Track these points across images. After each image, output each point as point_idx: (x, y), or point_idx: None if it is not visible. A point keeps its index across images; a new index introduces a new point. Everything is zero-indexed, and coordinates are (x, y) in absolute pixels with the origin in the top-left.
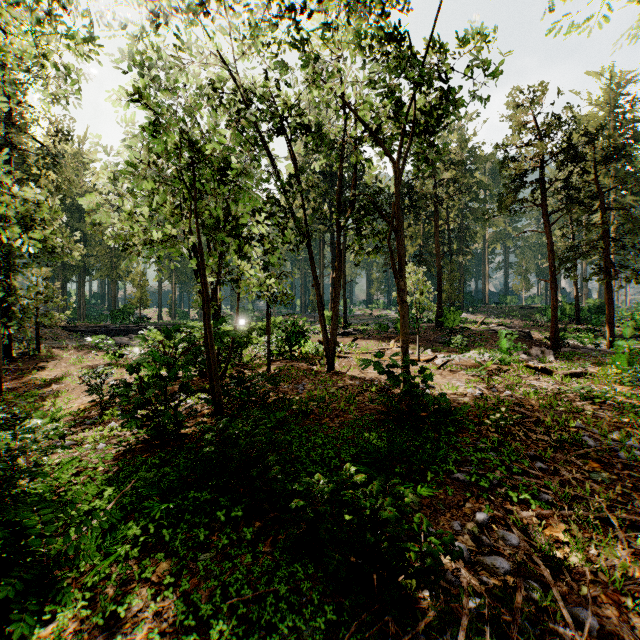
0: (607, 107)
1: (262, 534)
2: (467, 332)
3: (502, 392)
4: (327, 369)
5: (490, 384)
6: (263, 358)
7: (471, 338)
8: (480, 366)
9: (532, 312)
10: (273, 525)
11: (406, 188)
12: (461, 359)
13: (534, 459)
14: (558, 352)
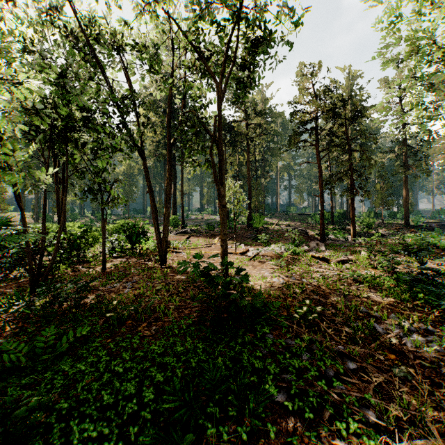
0: (347, 90)
1: None
2: (268, 231)
3: (299, 279)
4: (160, 264)
5: (290, 273)
6: (108, 255)
7: (271, 235)
8: (279, 256)
9: (306, 217)
10: None
11: (227, 127)
12: (265, 251)
13: (342, 356)
14: (325, 244)
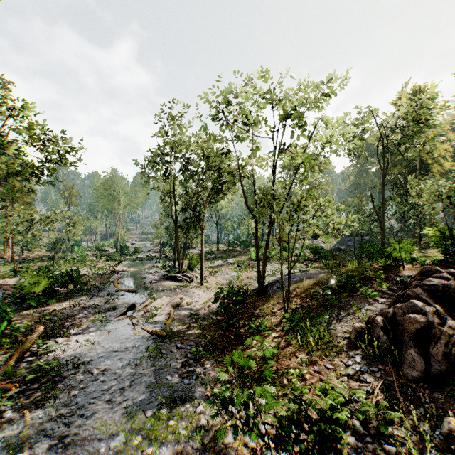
0: None
1: None
2: None
3: None
4: None
5: None
6: None
7: None
8: None
9: None
10: None
11: None
12: None
13: None
14: None
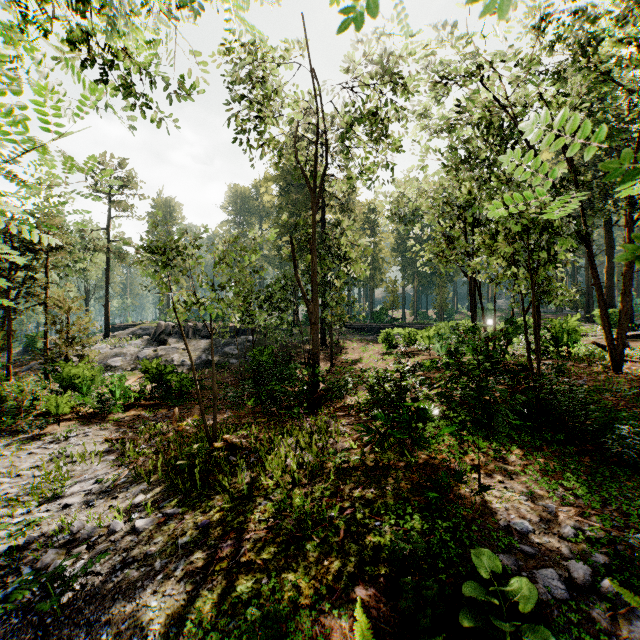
0: None
1: (579, 454)
2: None
3: None
4: (611, 370)
5: None
6: (522, 357)
7: None
8: None
9: None
10: (587, 452)
11: None
12: None
13: None
14: None
